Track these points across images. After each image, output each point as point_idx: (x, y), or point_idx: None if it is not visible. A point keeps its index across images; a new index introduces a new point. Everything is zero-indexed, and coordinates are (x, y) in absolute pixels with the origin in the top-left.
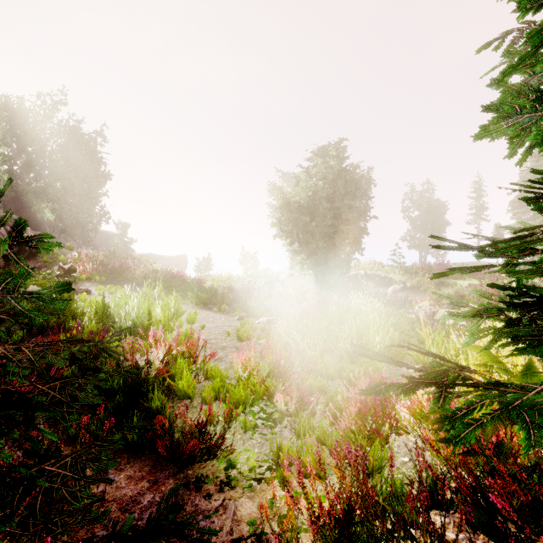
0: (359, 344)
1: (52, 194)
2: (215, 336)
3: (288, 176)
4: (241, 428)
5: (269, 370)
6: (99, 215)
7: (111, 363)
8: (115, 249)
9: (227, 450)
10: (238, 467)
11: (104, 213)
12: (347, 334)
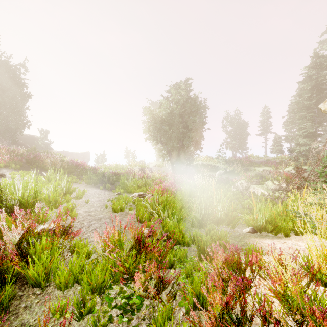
0: (206, 213)
1: None
2: (96, 208)
3: (154, 103)
4: None
5: (131, 245)
6: (24, 123)
7: None
8: (39, 148)
9: None
10: None
11: (28, 122)
12: (197, 205)
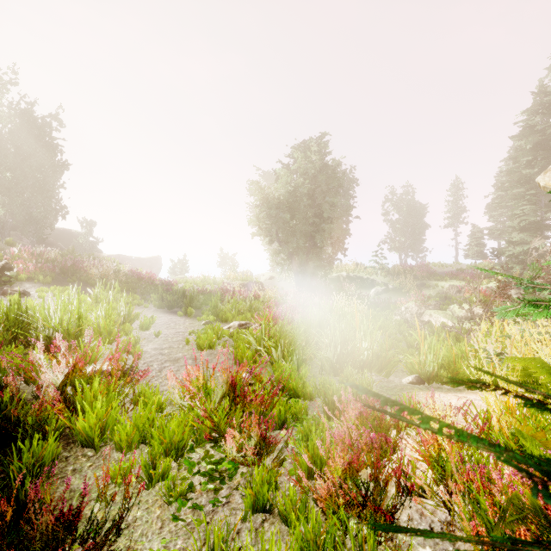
0: (343, 352)
1: None
2: (171, 344)
3: (268, 174)
4: (162, 496)
5: (222, 393)
6: (57, 209)
7: None
8: (79, 250)
9: None
10: None
11: (63, 208)
12: (329, 340)
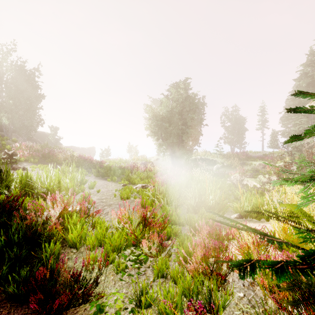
0: (199, 201)
1: (6, 108)
2: (106, 197)
3: (155, 100)
4: (113, 270)
5: (138, 222)
6: (38, 121)
7: (17, 220)
8: (49, 143)
9: (97, 296)
10: (107, 309)
11: (41, 120)
12: (192, 194)
